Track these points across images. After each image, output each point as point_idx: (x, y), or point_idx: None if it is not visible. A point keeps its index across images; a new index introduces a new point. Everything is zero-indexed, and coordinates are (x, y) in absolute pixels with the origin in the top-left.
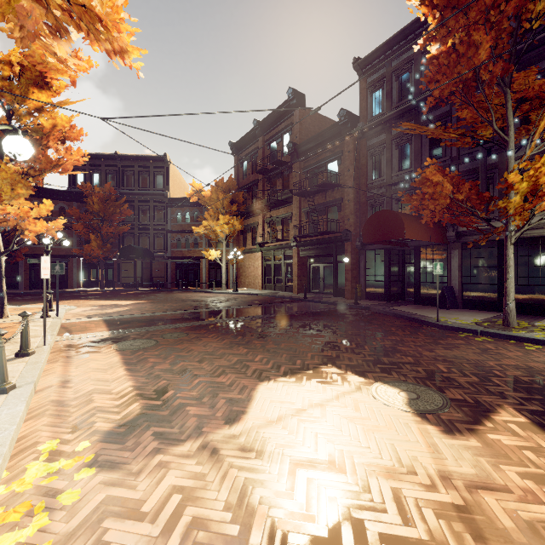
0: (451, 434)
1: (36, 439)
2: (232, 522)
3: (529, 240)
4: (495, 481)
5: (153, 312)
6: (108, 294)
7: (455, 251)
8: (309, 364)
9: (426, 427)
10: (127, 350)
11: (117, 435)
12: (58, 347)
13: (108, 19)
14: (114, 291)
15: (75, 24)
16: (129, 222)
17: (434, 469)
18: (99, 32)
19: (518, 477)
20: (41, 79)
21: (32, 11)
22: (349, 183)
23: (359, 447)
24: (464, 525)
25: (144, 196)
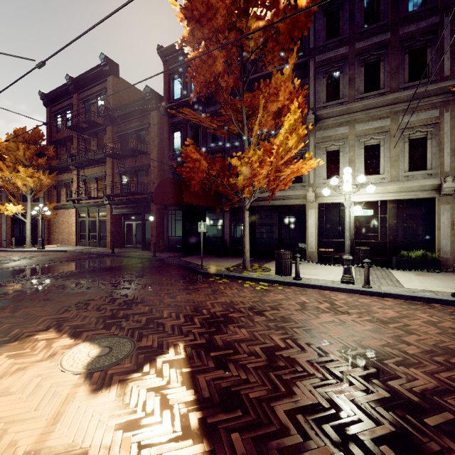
0: (97, 392)
1: None
2: None
3: (267, 208)
4: (83, 444)
5: None
6: None
7: (227, 214)
8: (25, 333)
9: (78, 390)
10: None
11: None
12: None
13: None
14: None
15: None
16: None
17: (25, 452)
18: None
19: (113, 429)
20: None
21: None
22: (154, 152)
23: None
24: None
25: None
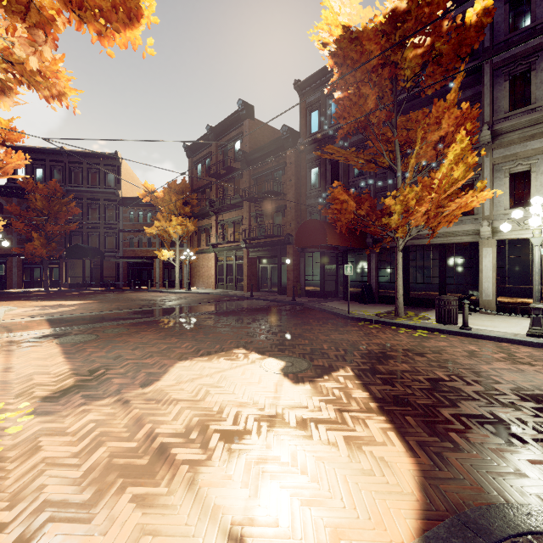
0: (297, 384)
1: None
2: (127, 432)
3: (424, 247)
4: (303, 404)
5: (99, 311)
6: (53, 294)
7: (373, 255)
8: (225, 348)
9: (283, 381)
10: (67, 343)
11: (52, 398)
12: None
13: (47, 70)
14: (60, 292)
15: (17, 81)
16: (77, 220)
17: (271, 401)
18: (38, 83)
19: (318, 401)
20: None
21: None
22: (291, 192)
23: (230, 394)
24: (267, 423)
25: (93, 194)
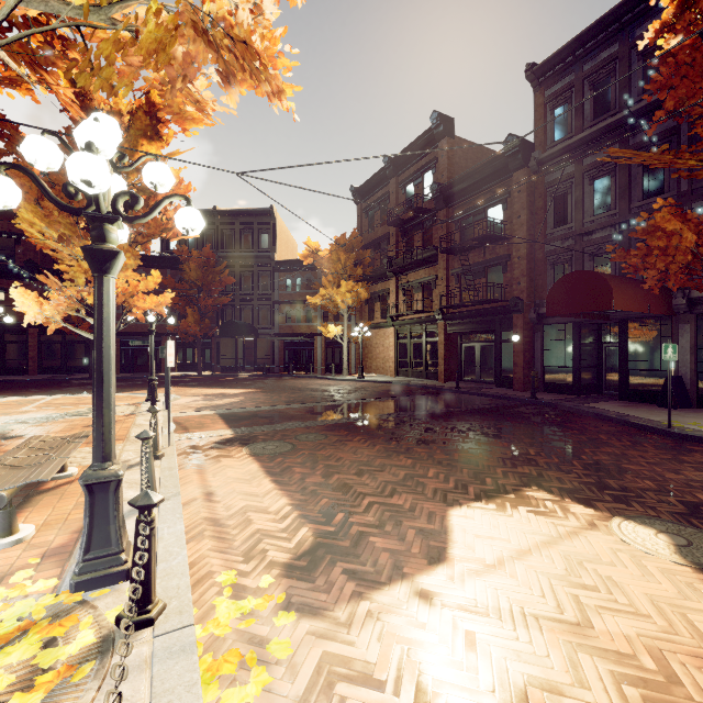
0: None
1: (208, 568)
2: None
3: None
4: None
5: (272, 405)
6: (208, 380)
7: (685, 326)
8: (505, 485)
9: None
10: (262, 455)
11: (299, 570)
12: (182, 449)
13: (265, 54)
14: (213, 376)
15: (240, 66)
16: (229, 292)
17: None
18: (259, 72)
19: None
20: (150, 129)
21: (196, 57)
22: (520, 234)
23: (634, 614)
24: None
25: (246, 259)
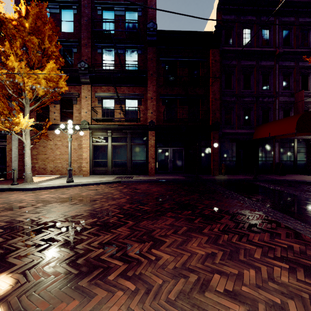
0: None
1: None
2: None
3: (304, 140)
4: None
5: None
6: None
7: (277, 143)
8: None
9: None
10: None
11: None
12: None
13: None
14: None
15: None
16: None
17: None
18: None
19: None
20: None
21: None
22: (216, 85)
23: None
24: None
25: None
